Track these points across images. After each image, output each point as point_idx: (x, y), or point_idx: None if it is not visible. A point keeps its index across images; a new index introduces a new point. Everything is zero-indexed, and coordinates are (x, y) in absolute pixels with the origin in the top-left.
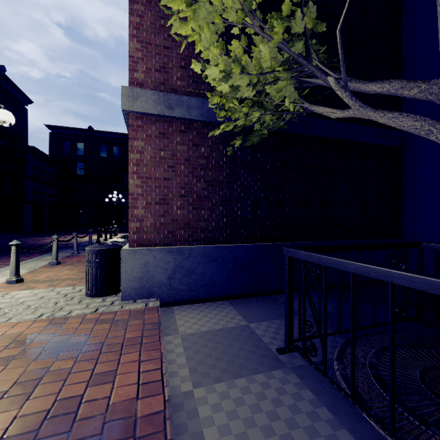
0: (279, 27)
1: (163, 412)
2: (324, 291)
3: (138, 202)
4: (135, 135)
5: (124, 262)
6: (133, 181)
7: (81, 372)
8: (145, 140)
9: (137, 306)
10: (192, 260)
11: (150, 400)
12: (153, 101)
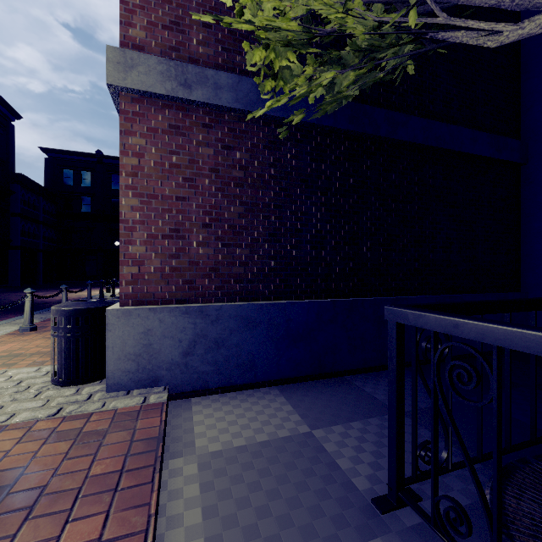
0: None
1: None
2: (496, 403)
3: (135, 234)
4: (129, 127)
5: (110, 331)
6: (127, 201)
7: None
8: (146, 136)
9: (128, 403)
10: (222, 326)
11: None
12: (159, 73)
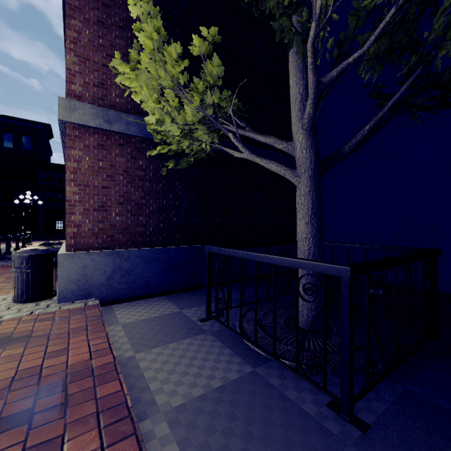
0: (197, 97)
1: (113, 363)
2: (227, 272)
3: (75, 208)
4: (72, 144)
5: (60, 266)
6: (70, 189)
7: (33, 355)
8: (83, 150)
9: (76, 306)
10: (131, 262)
11: (101, 359)
12: (92, 114)
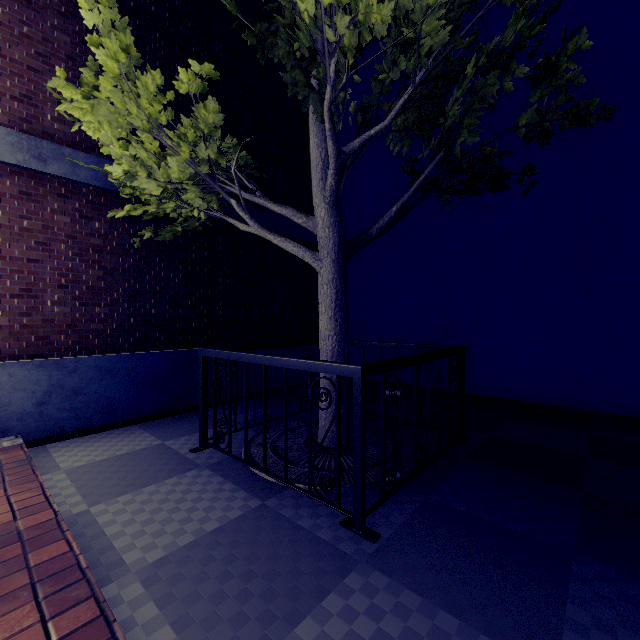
0: (186, 148)
1: (55, 521)
2: (229, 382)
3: None
4: None
5: None
6: None
7: None
8: None
9: None
10: (81, 376)
11: (34, 519)
12: (9, 144)
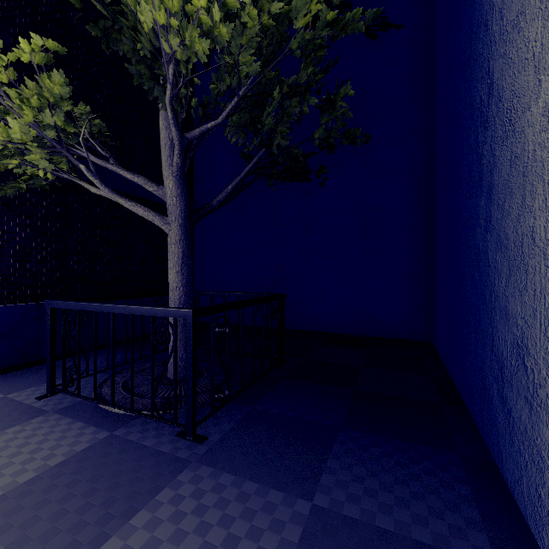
0: (29, 112)
1: None
2: (78, 330)
3: None
4: None
5: None
6: None
7: None
8: None
9: None
10: None
11: None
12: None
